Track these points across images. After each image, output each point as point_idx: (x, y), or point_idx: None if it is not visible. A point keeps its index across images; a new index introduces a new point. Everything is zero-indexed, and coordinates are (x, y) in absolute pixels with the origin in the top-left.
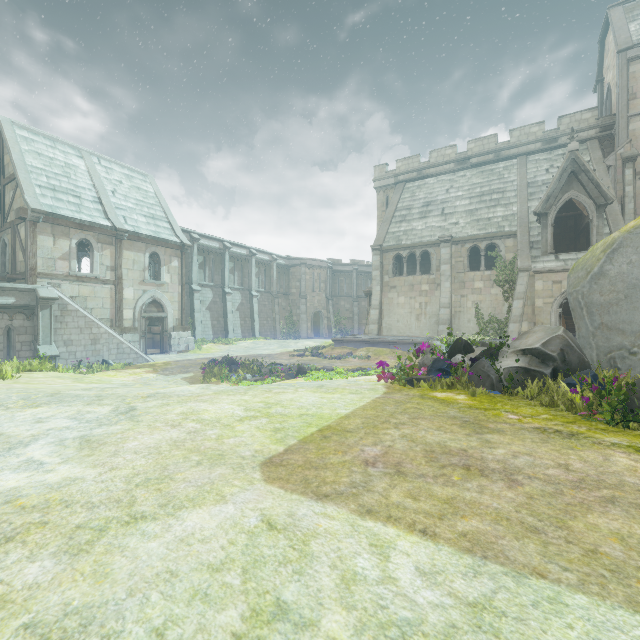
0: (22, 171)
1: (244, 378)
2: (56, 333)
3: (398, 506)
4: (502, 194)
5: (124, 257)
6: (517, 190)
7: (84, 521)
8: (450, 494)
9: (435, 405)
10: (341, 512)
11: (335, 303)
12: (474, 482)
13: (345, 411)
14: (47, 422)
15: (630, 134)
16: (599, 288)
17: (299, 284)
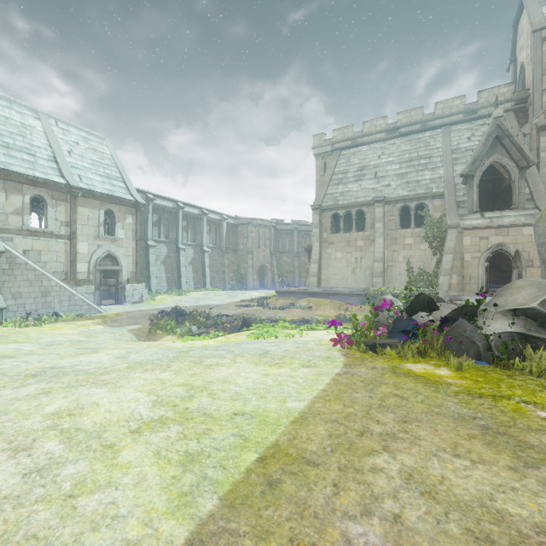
0: None
1: (189, 330)
2: (4, 286)
3: None
4: (429, 159)
5: (79, 213)
6: (443, 156)
7: None
8: None
9: (419, 389)
10: None
11: (278, 258)
12: None
13: (299, 404)
14: None
15: (544, 106)
16: None
17: (246, 241)
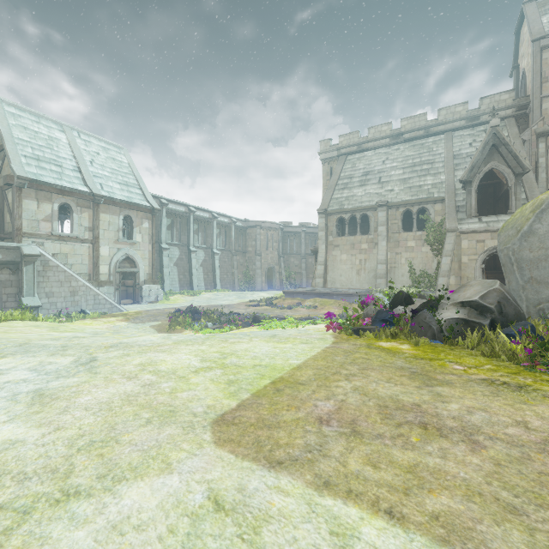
0: (9, 143)
1: (205, 326)
2: (39, 286)
3: (358, 476)
4: (431, 165)
5: (100, 219)
6: (444, 161)
7: (9, 499)
8: (411, 460)
9: (382, 355)
10: (296, 485)
11: (286, 260)
12: (434, 444)
13: (297, 361)
14: (6, 374)
15: (543, 113)
16: (529, 245)
17: (255, 243)
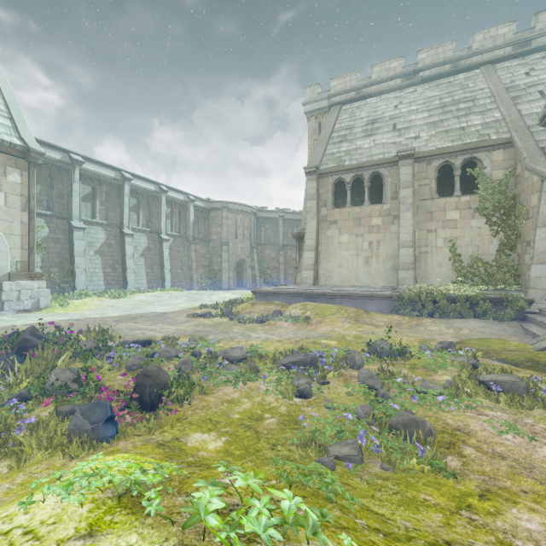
0: None
1: None
2: None
3: None
4: (472, 102)
5: None
6: (494, 95)
7: None
8: None
9: None
10: None
11: (260, 252)
12: None
13: None
14: None
15: None
16: None
17: (220, 230)
